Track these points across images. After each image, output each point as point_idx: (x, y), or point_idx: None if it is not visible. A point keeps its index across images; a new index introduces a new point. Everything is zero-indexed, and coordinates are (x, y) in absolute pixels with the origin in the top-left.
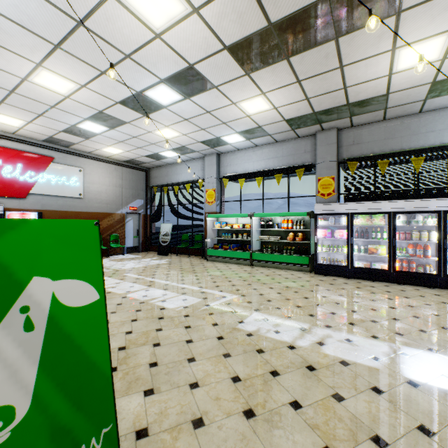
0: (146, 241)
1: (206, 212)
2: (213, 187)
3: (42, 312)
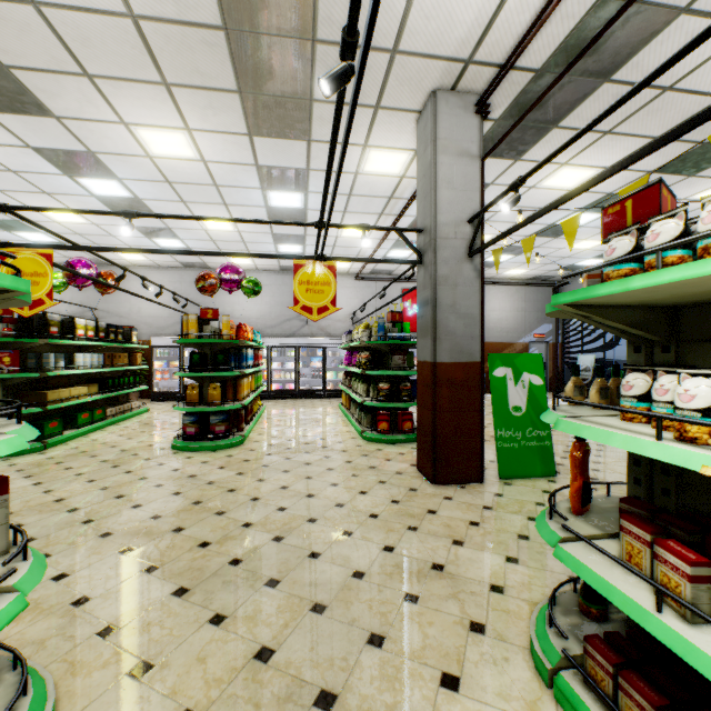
0: (556, 378)
1: None
2: None
3: (526, 384)
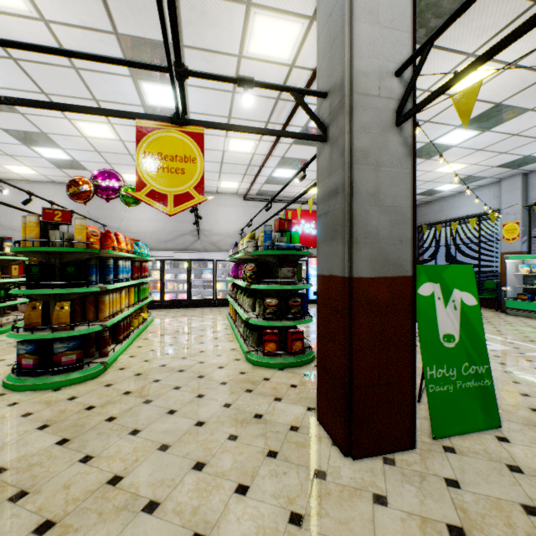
0: None
1: (503, 252)
2: (514, 219)
3: (458, 304)
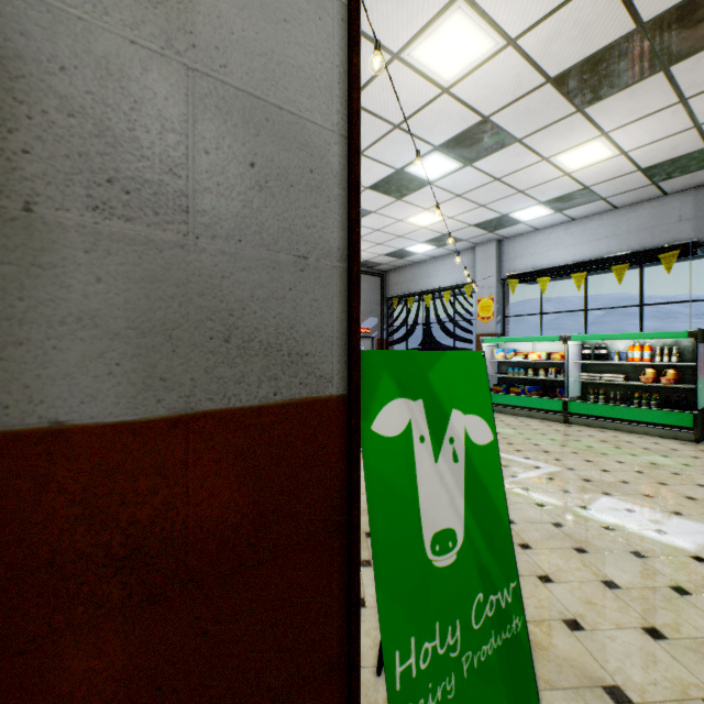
0: None
1: (478, 334)
2: (489, 294)
3: (460, 445)
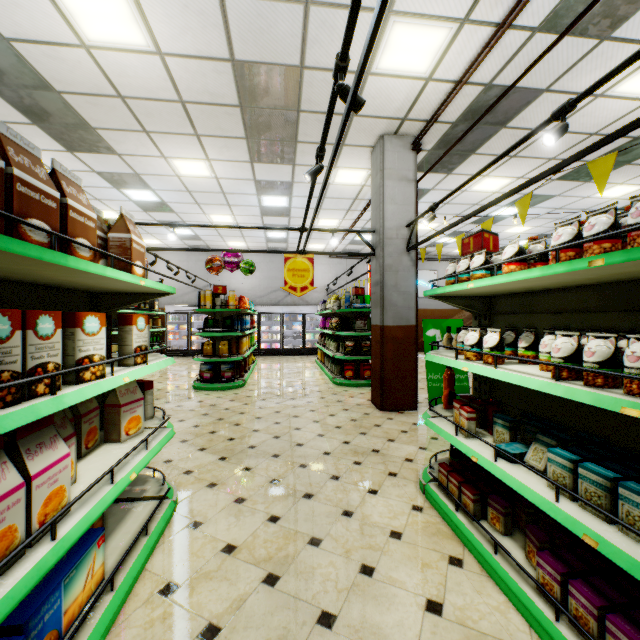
0: None
1: None
2: None
3: None
